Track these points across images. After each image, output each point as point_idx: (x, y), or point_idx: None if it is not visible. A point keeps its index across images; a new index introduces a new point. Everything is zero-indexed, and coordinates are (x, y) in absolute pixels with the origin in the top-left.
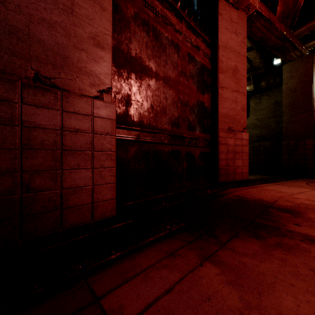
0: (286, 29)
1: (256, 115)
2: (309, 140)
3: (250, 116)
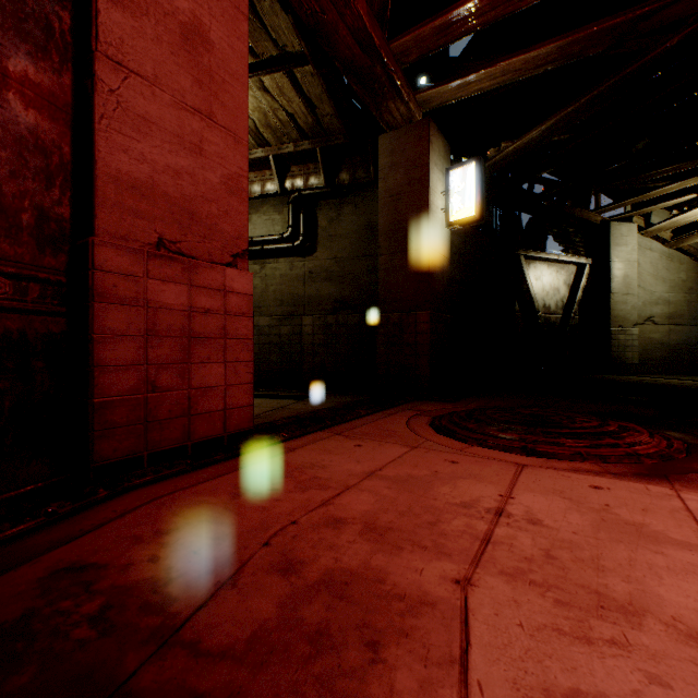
0: (373, 19)
1: (331, 249)
2: (424, 313)
3: (319, 251)
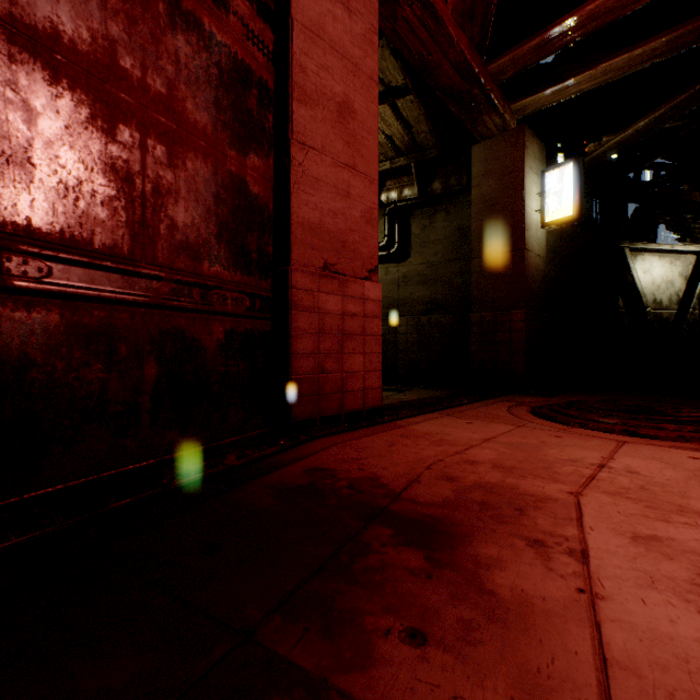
0: (473, 50)
1: (423, 254)
2: (519, 312)
3: (412, 257)
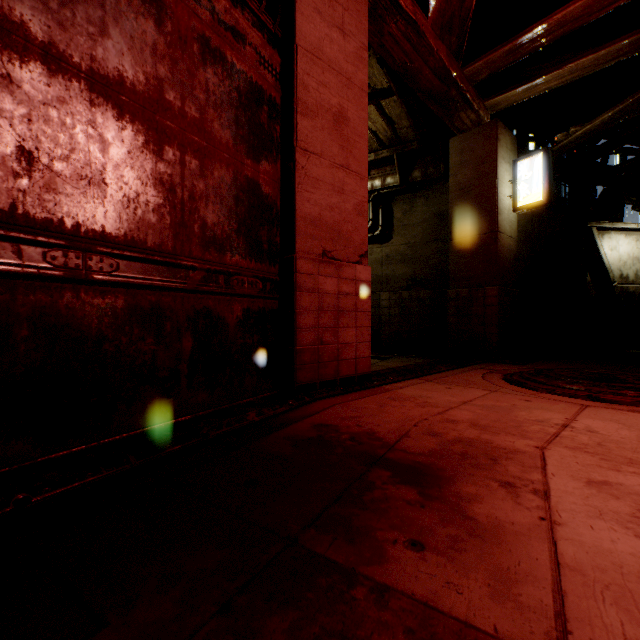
0: (450, 57)
1: (404, 236)
2: (492, 288)
3: (394, 238)
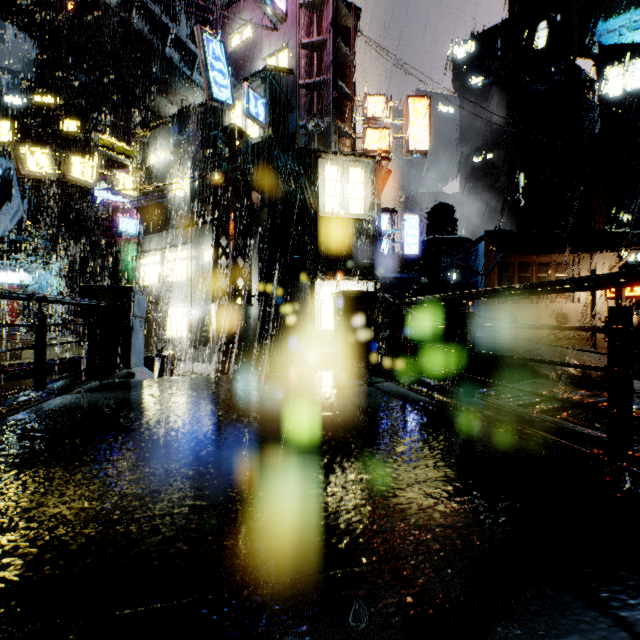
0: None
1: None
2: None
3: None
